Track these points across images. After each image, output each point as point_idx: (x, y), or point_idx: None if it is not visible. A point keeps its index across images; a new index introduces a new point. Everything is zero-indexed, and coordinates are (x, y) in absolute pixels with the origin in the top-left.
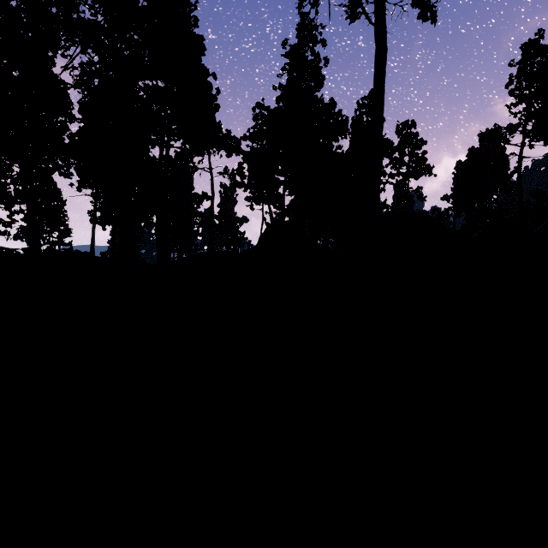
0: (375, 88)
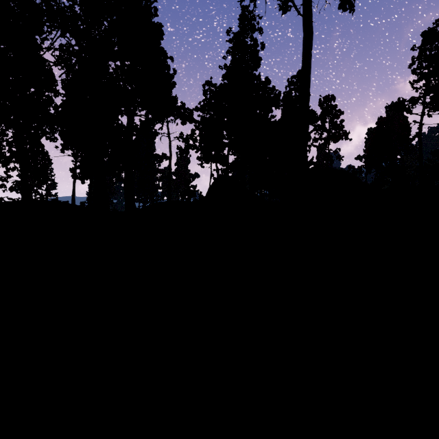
0: (303, 67)
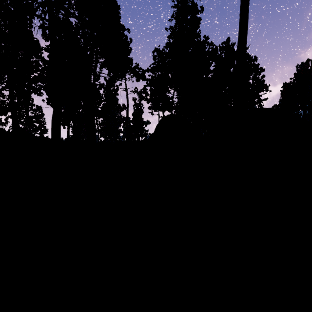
0: (241, 16)
